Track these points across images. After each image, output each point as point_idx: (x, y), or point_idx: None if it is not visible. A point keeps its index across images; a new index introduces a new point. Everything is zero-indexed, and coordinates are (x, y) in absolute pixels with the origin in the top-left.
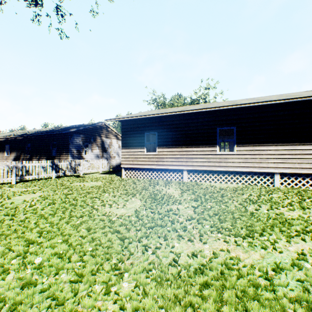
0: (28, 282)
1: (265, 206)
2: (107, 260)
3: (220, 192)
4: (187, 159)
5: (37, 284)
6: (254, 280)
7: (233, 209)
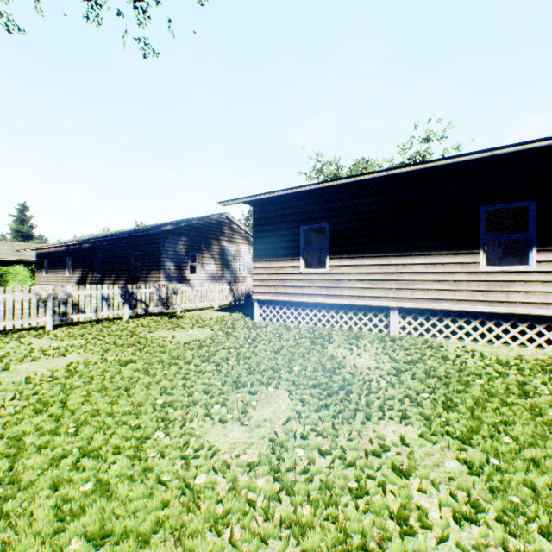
0: None
1: None
2: None
3: (506, 376)
4: (399, 284)
5: None
6: None
7: None
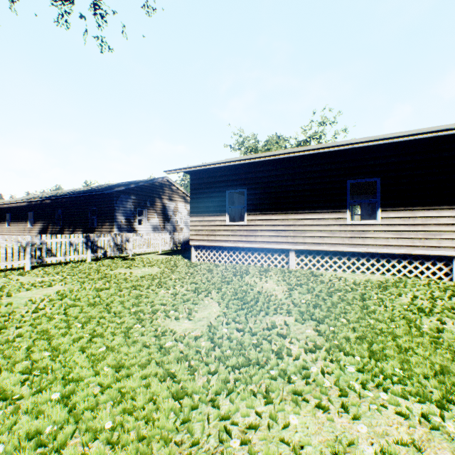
0: None
1: (453, 323)
2: None
3: (356, 291)
4: (295, 233)
5: None
6: None
7: (393, 329)
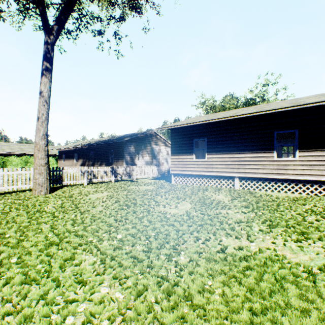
0: (116, 247)
1: None
2: (166, 242)
3: (276, 201)
4: (239, 166)
5: (122, 249)
6: (296, 272)
7: (288, 218)
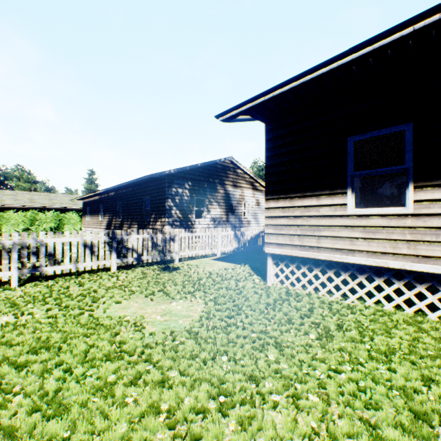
0: None
1: None
2: None
3: None
4: None
5: None
6: None
7: None
